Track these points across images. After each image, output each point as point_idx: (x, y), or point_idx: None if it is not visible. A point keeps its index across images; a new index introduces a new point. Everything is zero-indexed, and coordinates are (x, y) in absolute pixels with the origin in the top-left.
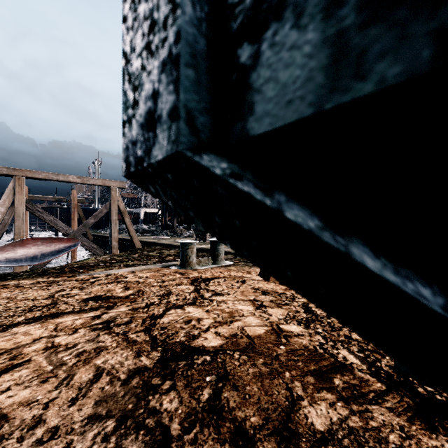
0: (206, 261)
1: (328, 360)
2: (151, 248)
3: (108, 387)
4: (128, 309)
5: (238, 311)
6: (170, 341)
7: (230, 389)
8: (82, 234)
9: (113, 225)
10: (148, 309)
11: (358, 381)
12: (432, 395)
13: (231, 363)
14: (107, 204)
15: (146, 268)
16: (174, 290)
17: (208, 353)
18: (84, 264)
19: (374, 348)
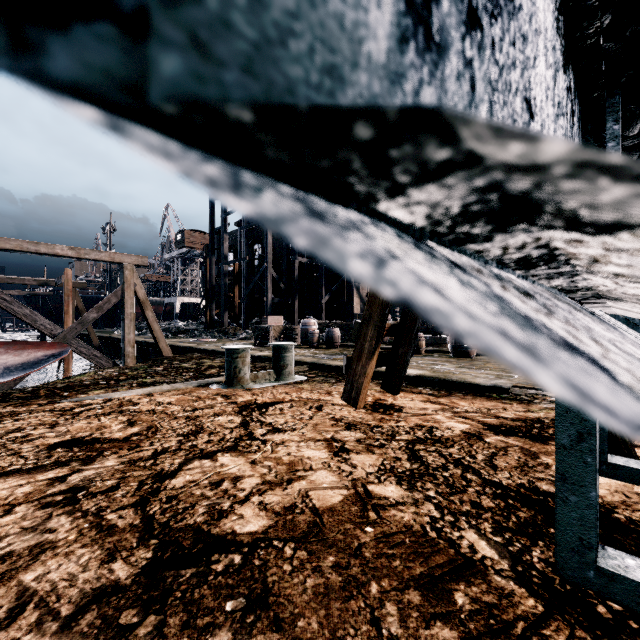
0: (266, 376)
1: (445, 552)
2: (186, 356)
3: (29, 638)
4: (120, 461)
5: (303, 461)
6: (177, 524)
7: (267, 628)
8: (84, 335)
9: (128, 321)
10: (154, 462)
11: (496, 595)
12: (623, 621)
13: (277, 568)
14: (118, 289)
15: (172, 388)
16: (208, 425)
17: (239, 548)
18: (74, 383)
19: (518, 524)
